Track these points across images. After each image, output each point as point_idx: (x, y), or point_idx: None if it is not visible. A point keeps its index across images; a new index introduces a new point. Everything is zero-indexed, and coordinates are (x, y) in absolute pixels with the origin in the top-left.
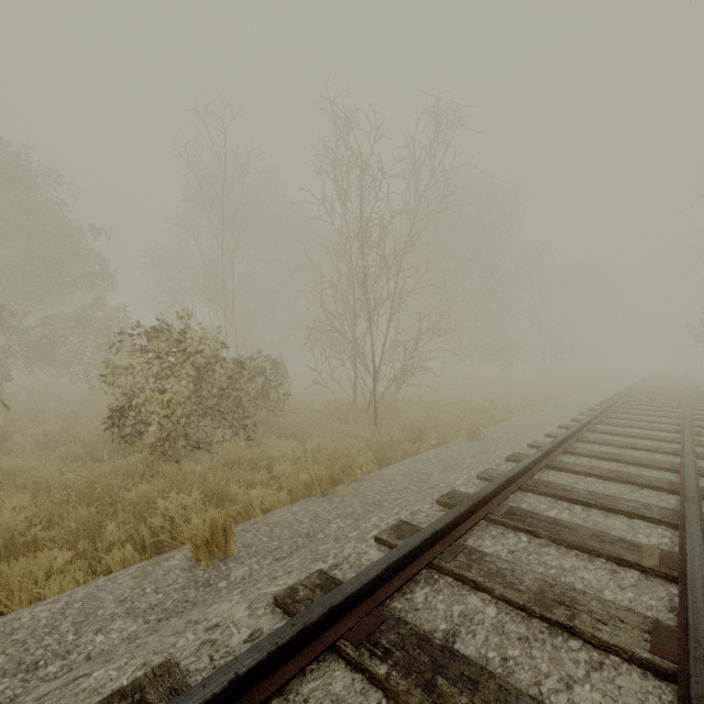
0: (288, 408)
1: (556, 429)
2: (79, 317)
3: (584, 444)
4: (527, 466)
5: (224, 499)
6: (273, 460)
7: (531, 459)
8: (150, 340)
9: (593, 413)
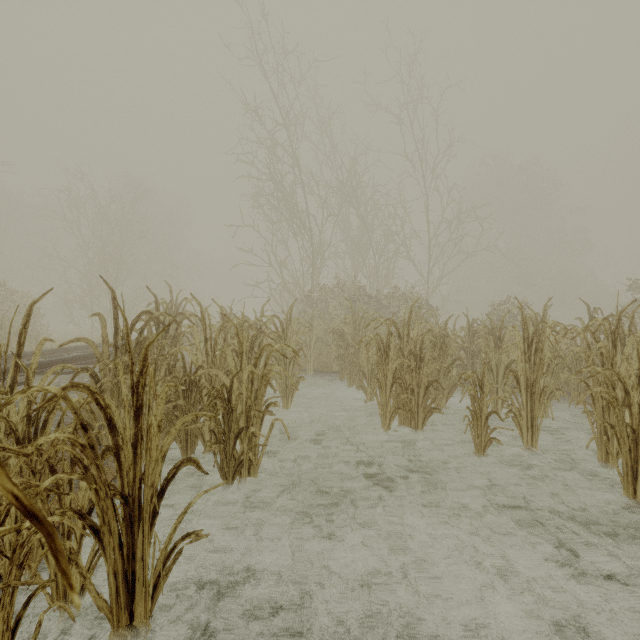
0: None
1: None
2: None
3: None
4: None
5: None
6: None
7: None
8: None
9: None
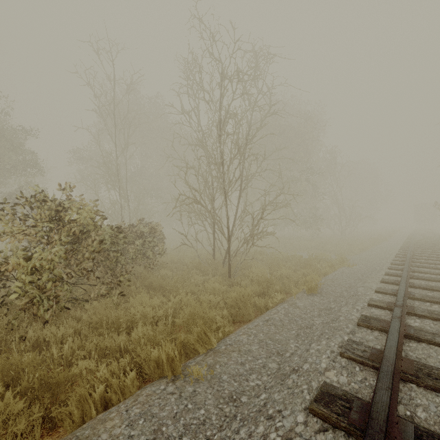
0: (162, 263)
1: (379, 284)
2: (11, 194)
3: (415, 302)
4: (397, 345)
5: (58, 390)
6: (136, 319)
7: (396, 333)
8: (32, 209)
9: (404, 268)
